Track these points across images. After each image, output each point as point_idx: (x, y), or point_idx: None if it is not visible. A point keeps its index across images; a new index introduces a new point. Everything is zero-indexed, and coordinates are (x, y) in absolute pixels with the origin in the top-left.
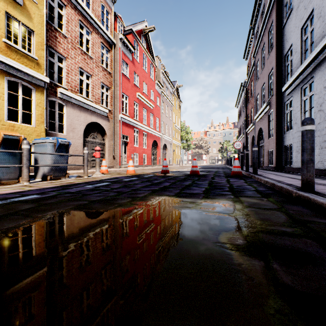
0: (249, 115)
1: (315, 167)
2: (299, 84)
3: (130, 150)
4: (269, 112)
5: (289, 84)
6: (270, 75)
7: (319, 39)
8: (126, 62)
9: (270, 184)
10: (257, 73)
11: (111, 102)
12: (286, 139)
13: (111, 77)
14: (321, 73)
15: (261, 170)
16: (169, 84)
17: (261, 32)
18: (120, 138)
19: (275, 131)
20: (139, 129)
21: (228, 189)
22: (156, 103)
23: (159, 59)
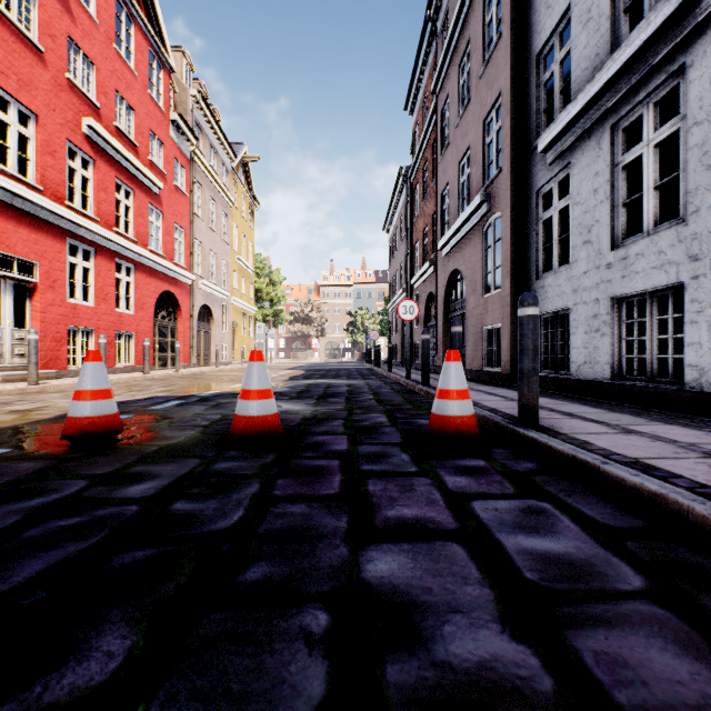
0: (418, 244)
1: (693, 385)
2: (604, 115)
3: (48, 315)
4: (485, 222)
5: (571, 118)
6: (487, 121)
7: None
8: None
9: None
10: (443, 133)
11: None
12: (543, 294)
13: None
14: None
15: (482, 388)
16: (222, 143)
17: (459, 15)
18: None
19: (511, 273)
20: (96, 246)
21: None
22: (172, 179)
23: (188, 59)
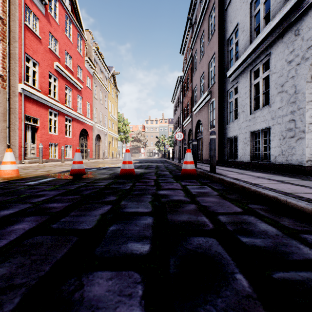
0: (185, 109)
1: (272, 161)
2: (248, 66)
3: (42, 138)
4: (209, 102)
5: (237, 66)
6: (210, 63)
7: (280, 5)
8: (33, 12)
9: (298, 209)
10: (195, 64)
11: (3, 63)
12: (229, 130)
13: (3, 25)
14: (283, 46)
15: (206, 165)
16: (104, 68)
17: (200, 19)
18: (22, 119)
19: (218, 122)
20: (58, 112)
21: (250, 282)
22: (85, 84)
23: (91, 34)
